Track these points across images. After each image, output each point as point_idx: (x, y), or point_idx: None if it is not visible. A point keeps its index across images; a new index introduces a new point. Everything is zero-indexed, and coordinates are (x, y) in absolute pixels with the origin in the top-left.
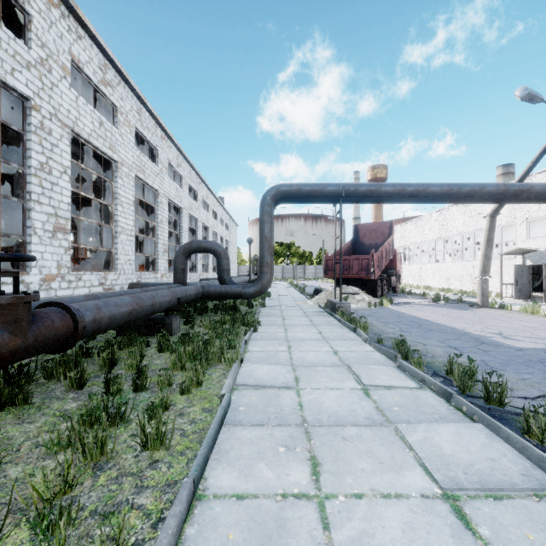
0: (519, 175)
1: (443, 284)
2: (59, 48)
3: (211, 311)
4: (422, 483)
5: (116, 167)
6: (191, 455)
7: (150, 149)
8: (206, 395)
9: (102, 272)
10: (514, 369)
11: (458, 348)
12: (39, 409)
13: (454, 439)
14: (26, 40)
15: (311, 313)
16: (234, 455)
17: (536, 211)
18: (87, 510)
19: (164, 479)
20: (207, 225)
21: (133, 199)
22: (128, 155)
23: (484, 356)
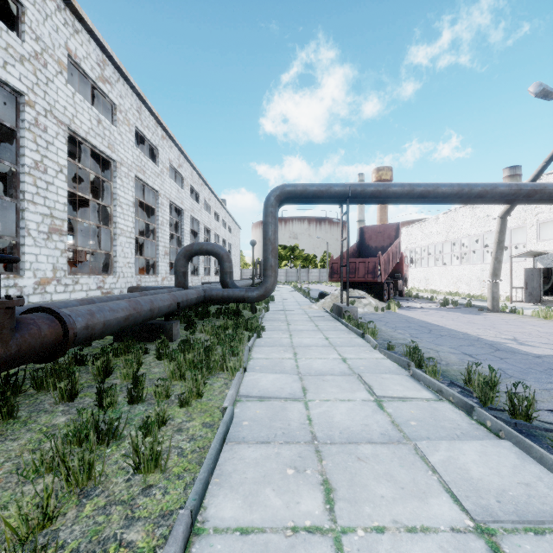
0: (532, 175)
1: (450, 288)
2: (54, 42)
3: (213, 316)
4: (451, 513)
5: (115, 167)
6: (189, 478)
7: (151, 149)
8: (207, 407)
9: (100, 275)
10: (535, 378)
11: (473, 355)
12: (25, 423)
13: (481, 460)
14: (19, 33)
15: (317, 318)
16: (237, 479)
17: (547, 212)
18: (68, 548)
19: (158, 508)
20: (209, 228)
21: (133, 200)
22: (127, 155)
23: (501, 363)
